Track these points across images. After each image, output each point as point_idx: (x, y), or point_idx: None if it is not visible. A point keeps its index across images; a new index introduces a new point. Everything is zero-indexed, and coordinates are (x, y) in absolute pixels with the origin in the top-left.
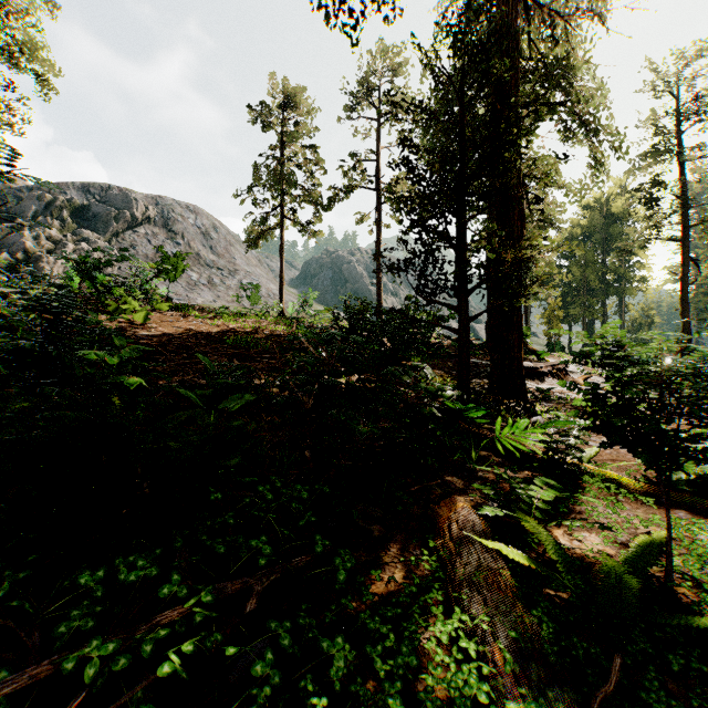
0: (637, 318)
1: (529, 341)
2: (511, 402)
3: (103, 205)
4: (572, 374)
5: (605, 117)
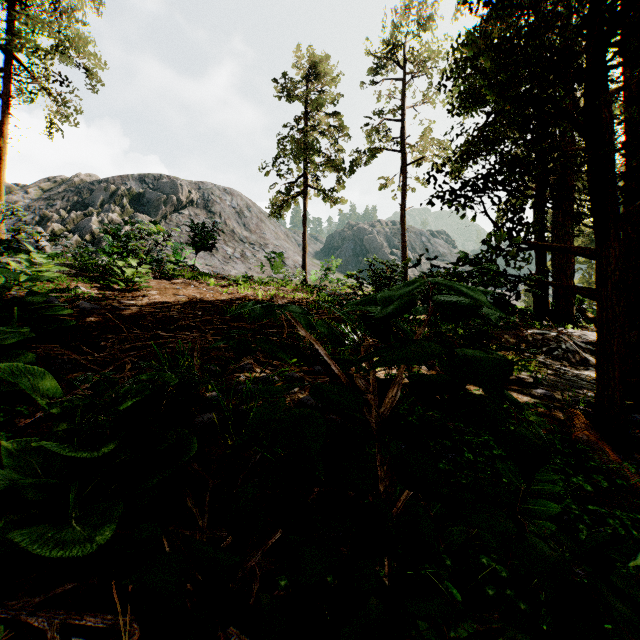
0: None
1: (585, 307)
2: None
3: (155, 192)
4: None
5: None
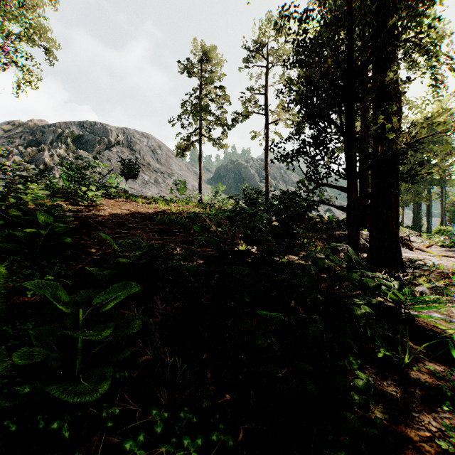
0: (454, 201)
1: None
2: (391, 271)
3: (91, 134)
4: (412, 243)
5: (446, 45)
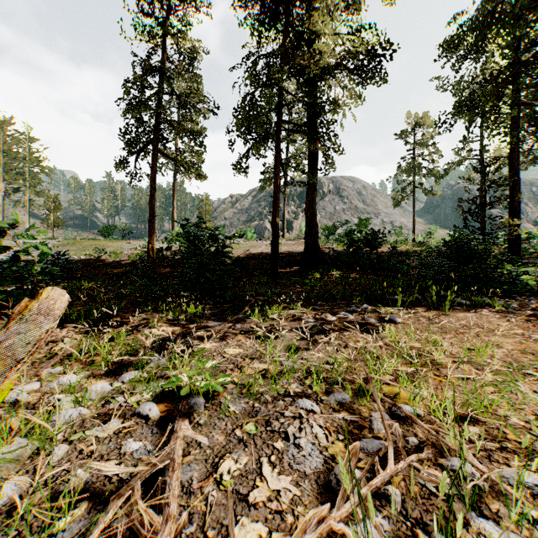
0: None
1: None
2: None
3: None
4: None
5: None
